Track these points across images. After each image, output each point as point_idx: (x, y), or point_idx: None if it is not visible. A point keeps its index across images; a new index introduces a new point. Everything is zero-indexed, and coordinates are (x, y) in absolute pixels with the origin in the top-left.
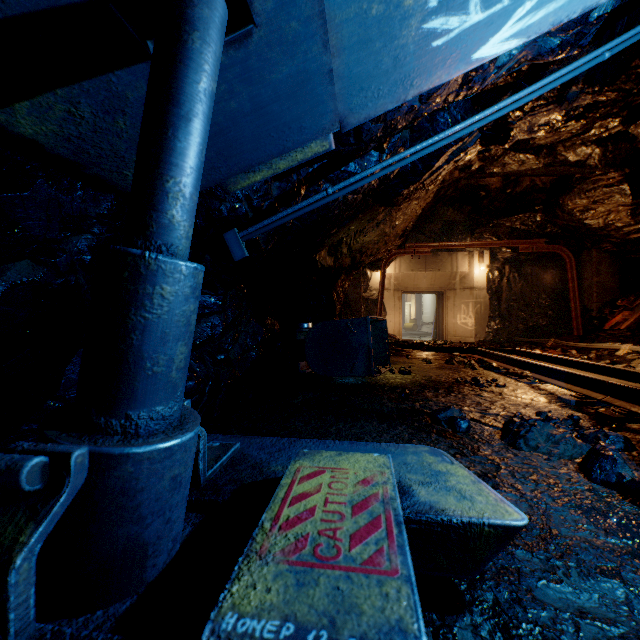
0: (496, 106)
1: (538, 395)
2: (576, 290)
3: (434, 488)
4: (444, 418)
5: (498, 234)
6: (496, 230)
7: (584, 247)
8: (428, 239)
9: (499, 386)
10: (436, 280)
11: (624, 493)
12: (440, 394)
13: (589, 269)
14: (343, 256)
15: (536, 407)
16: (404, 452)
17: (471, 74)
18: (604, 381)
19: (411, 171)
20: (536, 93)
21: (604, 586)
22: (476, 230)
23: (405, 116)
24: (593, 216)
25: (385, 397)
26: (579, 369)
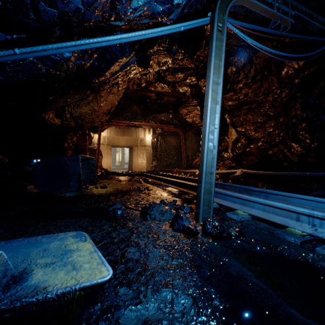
0: (134, 33)
1: (164, 192)
2: (184, 148)
3: (54, 267)
4: (112, 210)
5: (156, 121)
6: (155, 119)
7: (186, 130)
8: (125, 120)
9: (149, 190)
10: (129, 141)
11: (185, 233)
12: (118, 197)
13: (188, 140)
14: (69, 120)
15: (162, 198)
16: (52, 240)
17: (115, 2)
18: (187, 183)
19: (98, 67)
20: (153, 34)
21: (163, 295)
22: (146, 118)
23: (75, 14)
24: (189, 117)
25: (83, 202)
26: (182, 180)
